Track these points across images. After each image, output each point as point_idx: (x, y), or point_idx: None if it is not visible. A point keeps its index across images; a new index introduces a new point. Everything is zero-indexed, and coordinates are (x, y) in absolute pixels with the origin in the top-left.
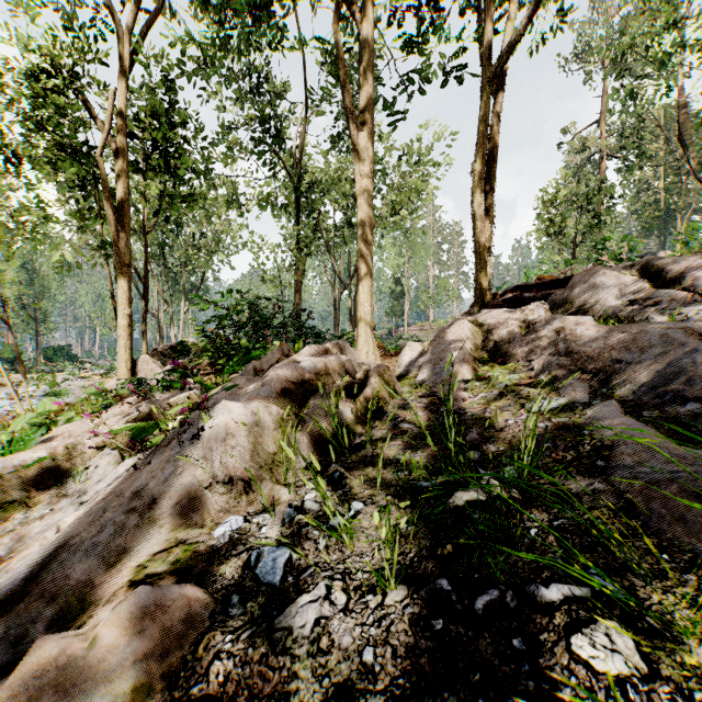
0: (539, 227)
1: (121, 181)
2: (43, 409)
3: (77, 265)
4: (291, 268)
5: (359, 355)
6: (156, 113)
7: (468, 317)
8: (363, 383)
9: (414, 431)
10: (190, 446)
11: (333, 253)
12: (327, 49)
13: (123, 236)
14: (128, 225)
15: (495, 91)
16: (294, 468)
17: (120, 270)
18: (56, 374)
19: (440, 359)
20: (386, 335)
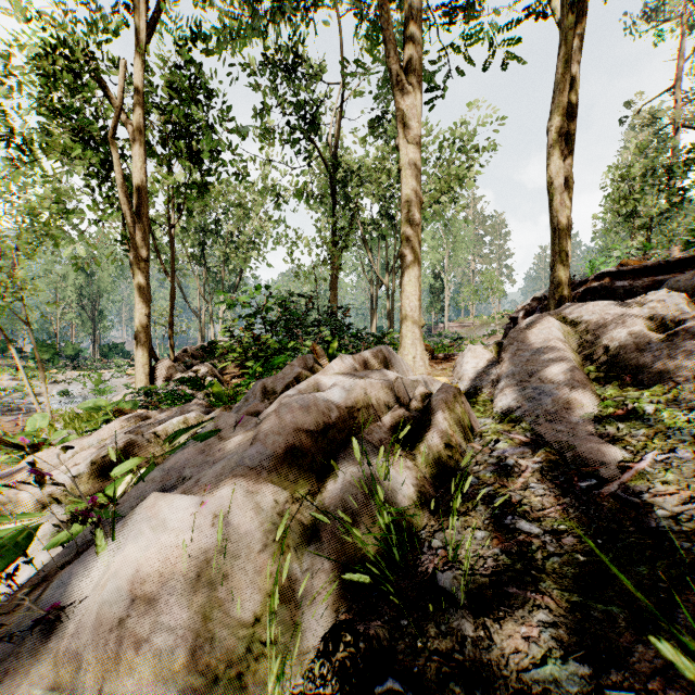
0: (605, 209)
1: (137, 167)
2: (32, 427)
3: (96, 262)
4: (325, 262)
5: (407, 365)
6: (177, 93)
7: (552, 312)
8: (422, 416)
9: (547, 549)
10: (35, 641)
11: (370, 248)
12: (364, 2)
13: (140, 227)
14: (146, 215)
15: (576, 27)
16: (299, 647)
17: (136, 265)
18: (107, 371)
19: (528, 373)
20: (425, 332)
